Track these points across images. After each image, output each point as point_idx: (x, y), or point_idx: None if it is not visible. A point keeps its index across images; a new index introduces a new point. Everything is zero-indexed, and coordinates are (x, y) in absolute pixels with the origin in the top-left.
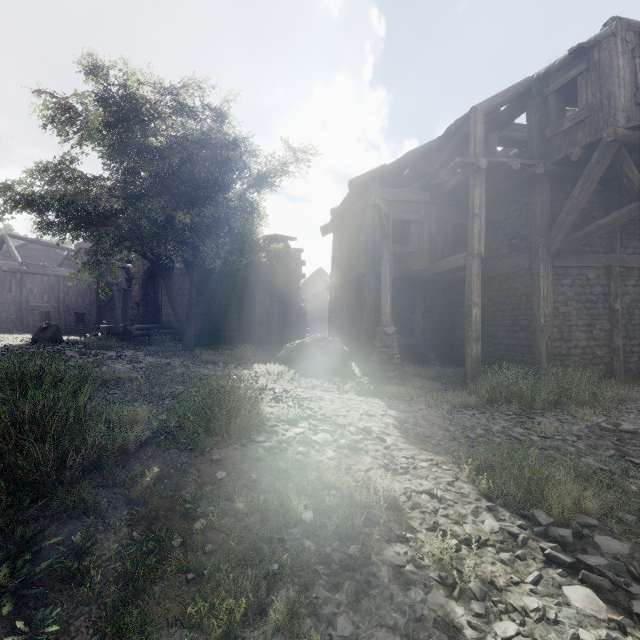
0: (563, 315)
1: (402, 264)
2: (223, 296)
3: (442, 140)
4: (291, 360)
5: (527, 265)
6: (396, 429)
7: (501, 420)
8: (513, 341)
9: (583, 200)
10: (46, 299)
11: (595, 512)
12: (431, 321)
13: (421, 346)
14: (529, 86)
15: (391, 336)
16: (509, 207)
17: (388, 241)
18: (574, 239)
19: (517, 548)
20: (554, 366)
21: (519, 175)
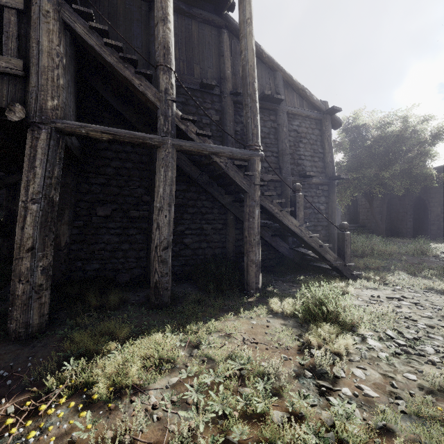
0: None
1: None
2: (400, 207)
3: None
4: None
5: None
6: None
7: None
8: None
9: None
10: None
11: None
12: None
13: None
14: None
15: None
16: None
17: None
18: None
19: None
20: None
21: None
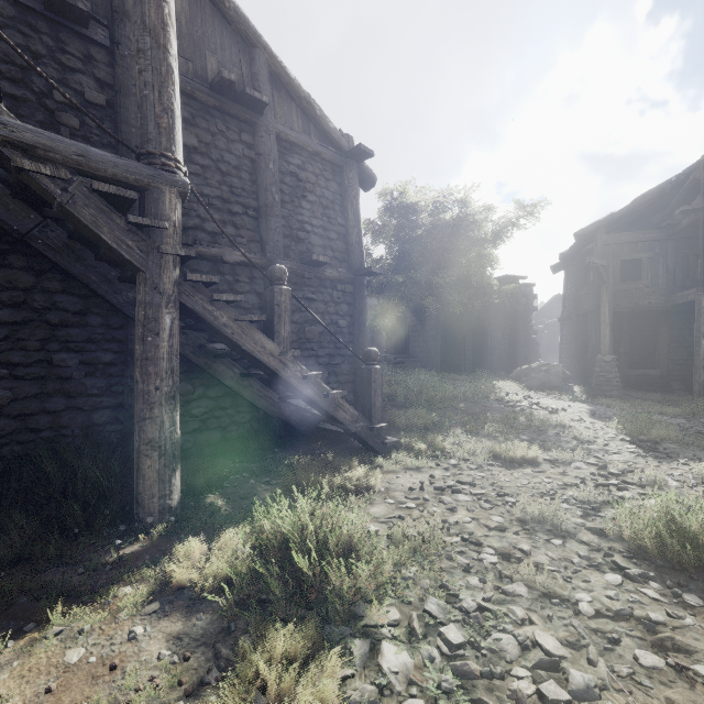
0: None
1: (632, 299)
2: (458, 331)
3: (675, 183)
4: (520, 379)
5: None
6: (586, 413)
7: (683, 420)
8: None
9: None
10: None
11: (674, 439)
12: (678, 351)
13: (665, 377)
14: None
15: (609, 363)
16: None
17: (607, 286)
18: None
19: (617, 440)
20: None
21: None
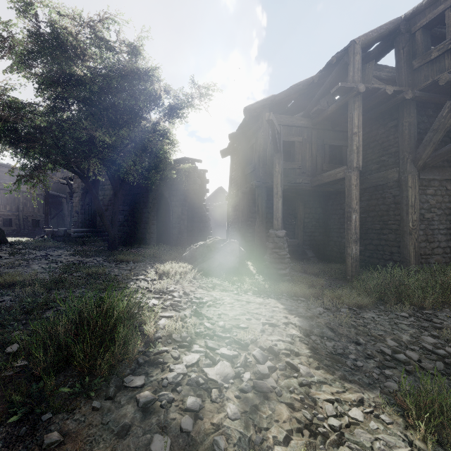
0: (427, 220)
1: (288, 178)
2: (144, 206)
3: (323, 73)
4: (194, 259)
5: (396, 178)
6: (303, 344)
7: (403, 325)
8: (382, 242)
9: (450, 119)
10: (8, 209)
11: None
12: (309, 225)
13: (301, 246)
14: (398, 25)
15: (282, 238)
16: (378, 130)
17: (279, 155)
18: (438, 155)
19: None
20: (420, 264)
21: (389, 101)
